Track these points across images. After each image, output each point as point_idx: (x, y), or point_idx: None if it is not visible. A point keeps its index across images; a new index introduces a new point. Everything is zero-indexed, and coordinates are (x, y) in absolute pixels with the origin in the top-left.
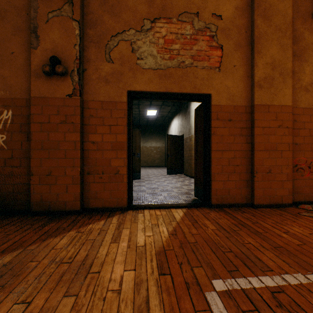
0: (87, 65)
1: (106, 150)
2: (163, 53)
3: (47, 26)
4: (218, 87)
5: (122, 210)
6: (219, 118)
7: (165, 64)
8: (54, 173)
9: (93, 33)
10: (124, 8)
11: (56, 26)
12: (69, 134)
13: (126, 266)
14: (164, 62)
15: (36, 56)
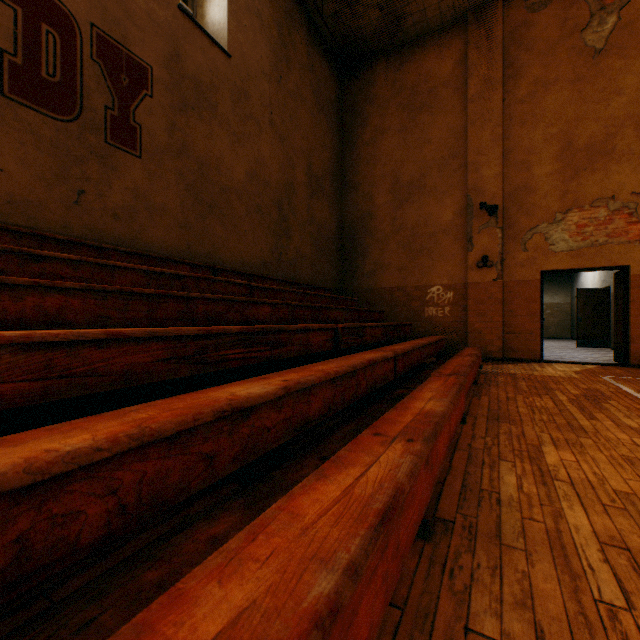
0: (505, 256)
1: (521, 317)
2: (574, 237)
3: (478, 236)
4: (638, 258)
5: (535, 361)
6: (639, 286)
7: (576, 246)
8: (482, 332)
9: (510, 232)
10: (537, 208)
11: (484, 234)
12: (493, 306)
13: (556, 371)
14: (575, 244)
15: (471, 256)
